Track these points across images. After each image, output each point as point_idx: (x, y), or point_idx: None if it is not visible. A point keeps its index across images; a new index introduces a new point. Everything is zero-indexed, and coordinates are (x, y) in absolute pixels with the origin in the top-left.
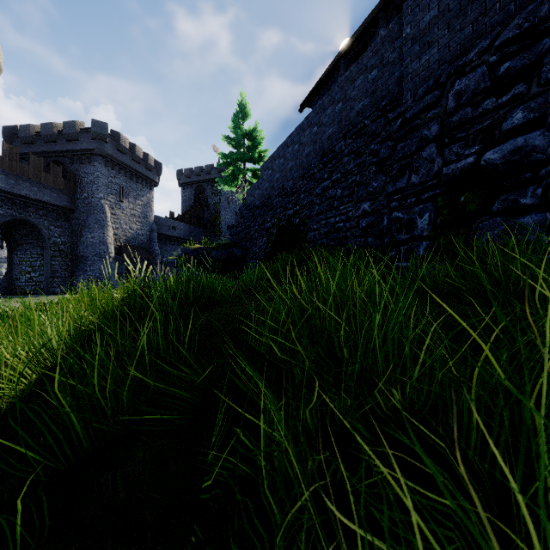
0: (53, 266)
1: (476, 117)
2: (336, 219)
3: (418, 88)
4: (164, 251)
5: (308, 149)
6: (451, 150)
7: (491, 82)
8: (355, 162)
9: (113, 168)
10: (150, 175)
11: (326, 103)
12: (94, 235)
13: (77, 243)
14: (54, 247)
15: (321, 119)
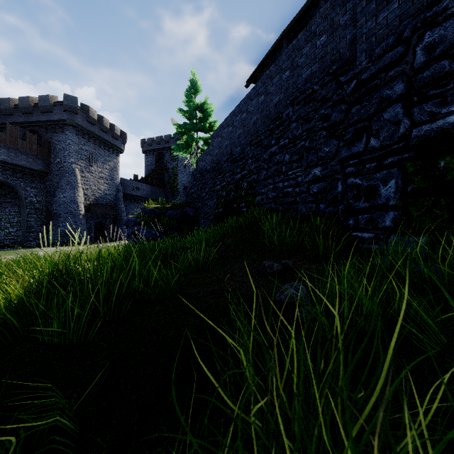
0: (29, 222)
1: None
2: (284, 184)
3: (375, 47)
4: (129, 208)
5: (256, 117)
6: (422, 109)
7: None
8: (303, 128)
9: (83, 137)
10: (117, 143)
11: (273, 72)
12: (65, 195)
13: (51, 202)
14: (30, 205)
15: (268, 88)
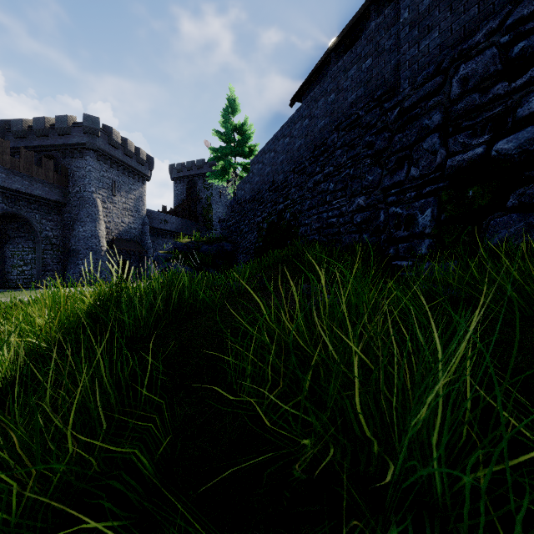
0: (45, 260)
1: (485, 103)
2: (329, 214)
3: (417, 75)
4: (156, 244)
5: (299, 142)
6: (456, 140)
7: (502, 64)
8: (348, 155)
9: (105, 163)
10: (142, 170)
11: (318, 95)
12: (85, 229)
13: (69, 237)
14: (46, 240)
15: (313, 112)
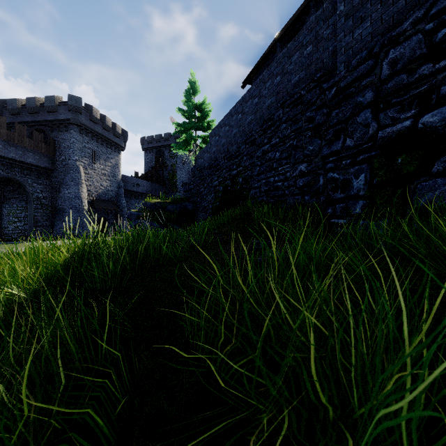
0: (36, 217)
1: (412, 82)
2: (275, 179)
3: (352, 59)
4: (130, 204)
5: (250, 117)
6: (386, 115)
7: (427, 48)
8: (292, 128)
9: (87, 135)
10: (118, 141)
11: (266, 77)
12: (70, 191)
13: (56, 198)
14: (37, 201)
15: (261, 92)
